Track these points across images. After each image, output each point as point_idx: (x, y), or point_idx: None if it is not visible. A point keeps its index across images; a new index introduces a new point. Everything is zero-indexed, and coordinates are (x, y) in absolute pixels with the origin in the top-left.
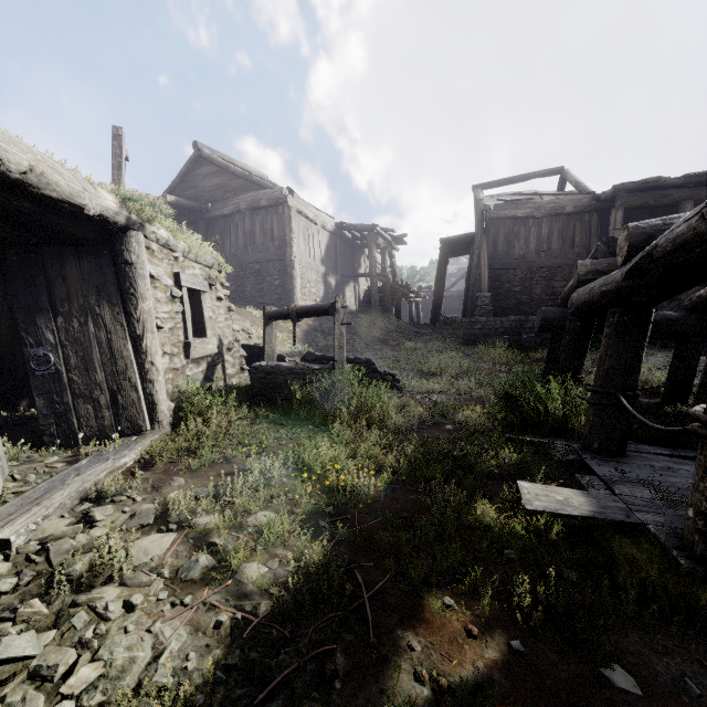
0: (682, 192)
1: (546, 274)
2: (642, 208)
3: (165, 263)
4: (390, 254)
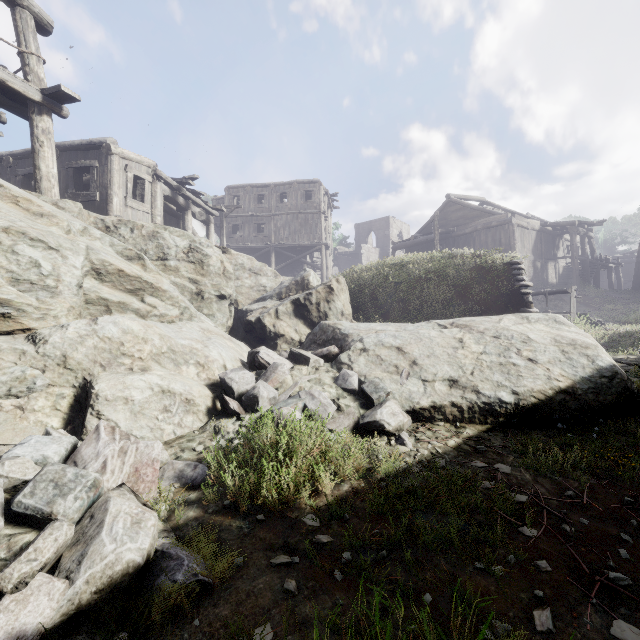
0: None
1: None
2: None
3: None
4: (588, 237)
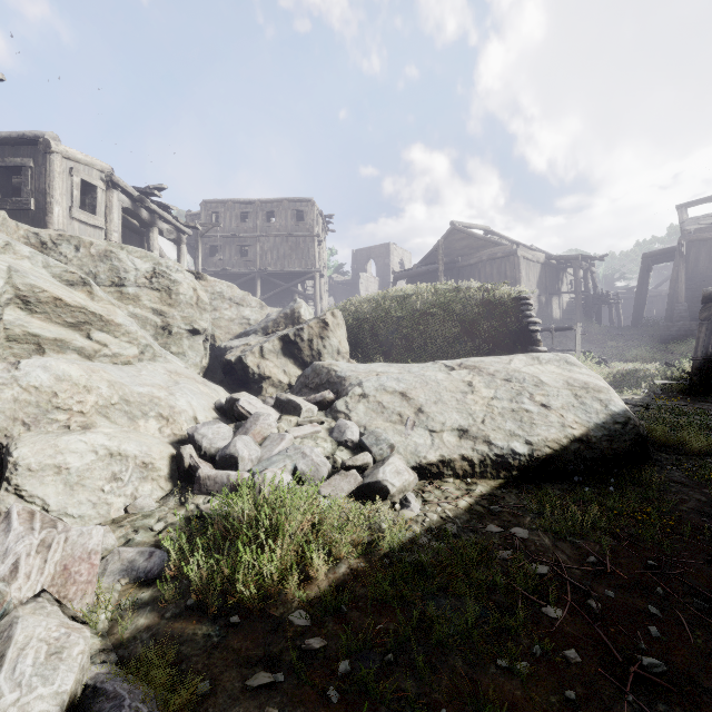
0: None
1: None
2: None
3: None
4: (591, 272)
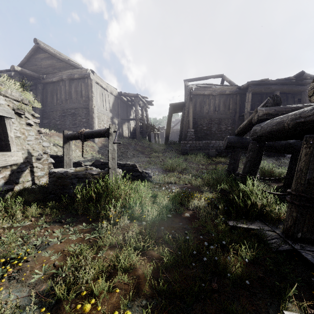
0: (275, 87)
1: (217, 121)
2: (257, 93)
3: None
4: (145, 110)
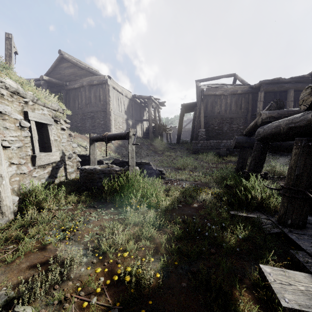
0: (289, 85)
1: (229, 121)
2: (270, 92)
3: (15, 104)
4: (158, 110)
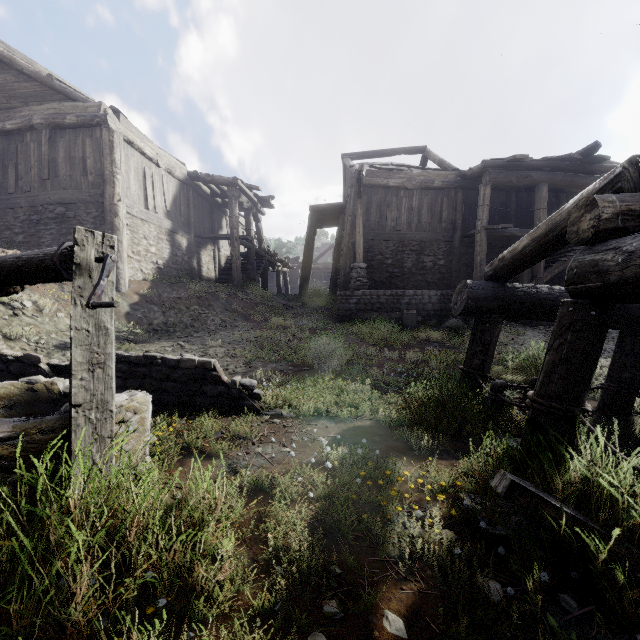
0: (540, 175)
1: (416, 248)
2: (499, 189)
3: None
4: (256, 217)
